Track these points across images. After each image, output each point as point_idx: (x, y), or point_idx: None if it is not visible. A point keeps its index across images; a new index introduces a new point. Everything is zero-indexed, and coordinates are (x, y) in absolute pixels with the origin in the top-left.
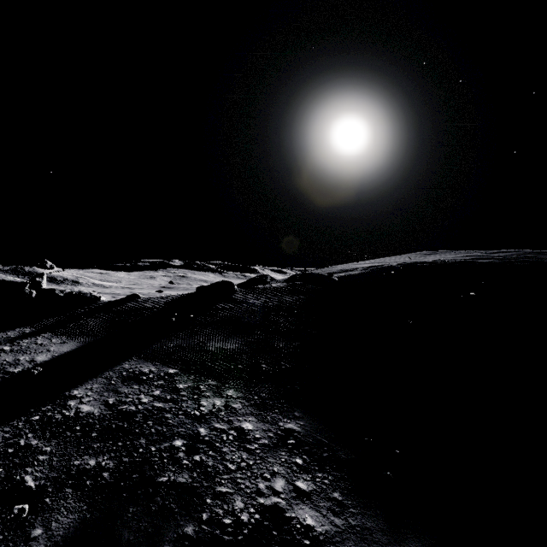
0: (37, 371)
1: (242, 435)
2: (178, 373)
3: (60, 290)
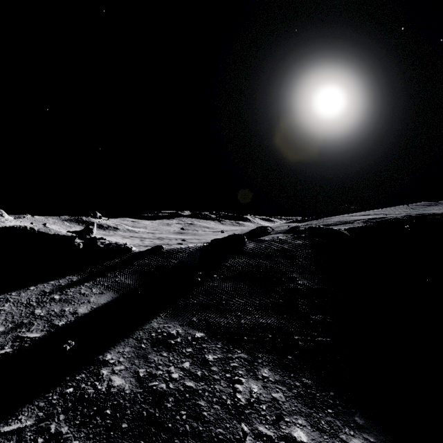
0: (69, 346)
1: None
2: (205, 339)
3: (101, 242)
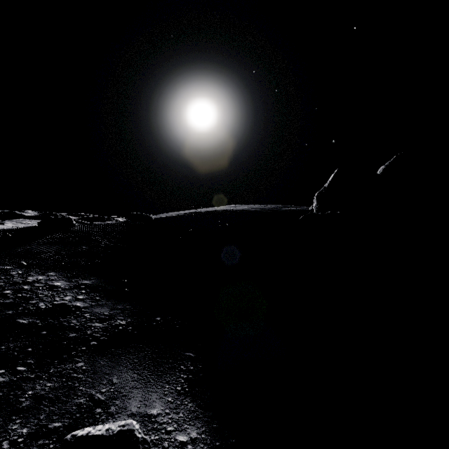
0: None
1: (53, 287)
2: (12, 268)
3: None
